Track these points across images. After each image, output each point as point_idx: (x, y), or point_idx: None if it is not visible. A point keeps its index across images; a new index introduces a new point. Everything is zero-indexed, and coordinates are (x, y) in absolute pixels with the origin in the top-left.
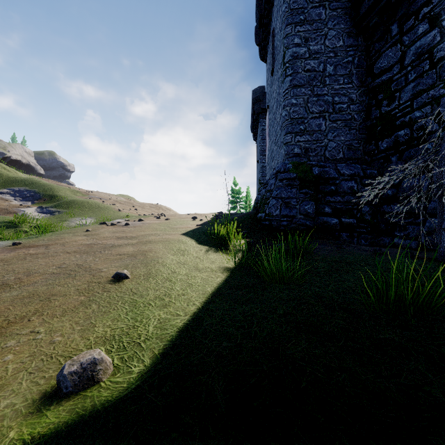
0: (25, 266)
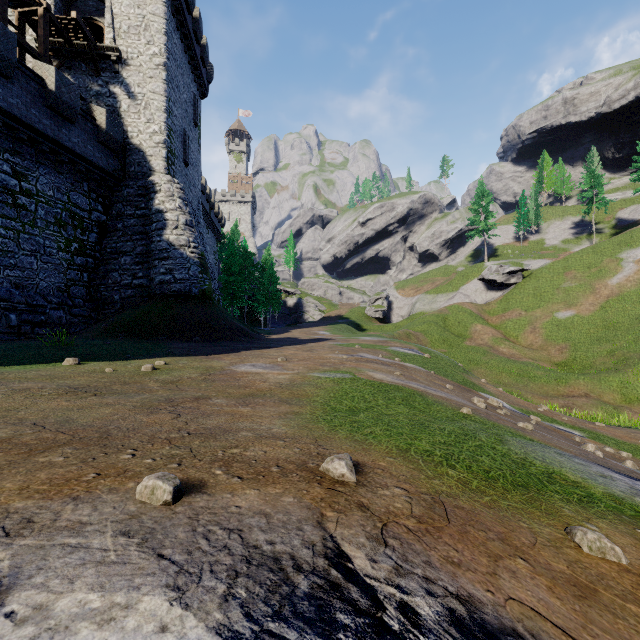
0: (2, 400)
